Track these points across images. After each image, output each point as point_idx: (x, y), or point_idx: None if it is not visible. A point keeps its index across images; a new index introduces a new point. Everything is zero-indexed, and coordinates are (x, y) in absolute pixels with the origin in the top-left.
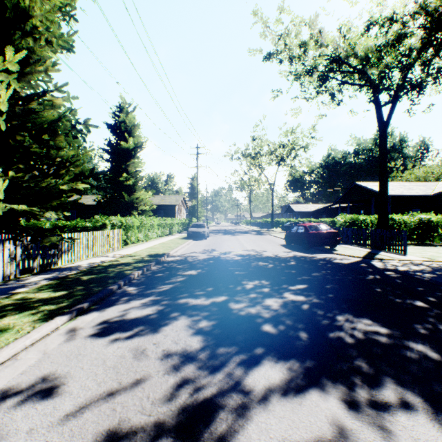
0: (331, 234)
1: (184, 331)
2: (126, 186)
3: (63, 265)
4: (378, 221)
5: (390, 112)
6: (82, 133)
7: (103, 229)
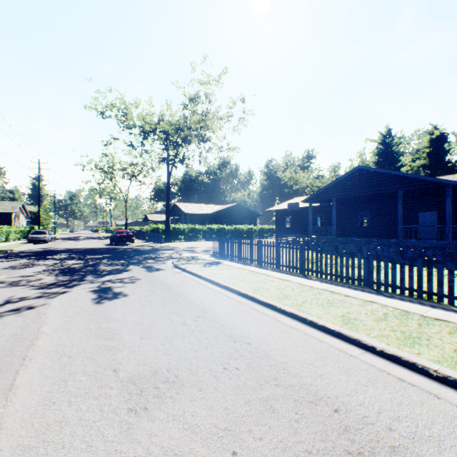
0: (129, 236)
1: (26, 260)
2: None
3: None
4: (165, 229)
5: (171, 170)
6: None
7: None
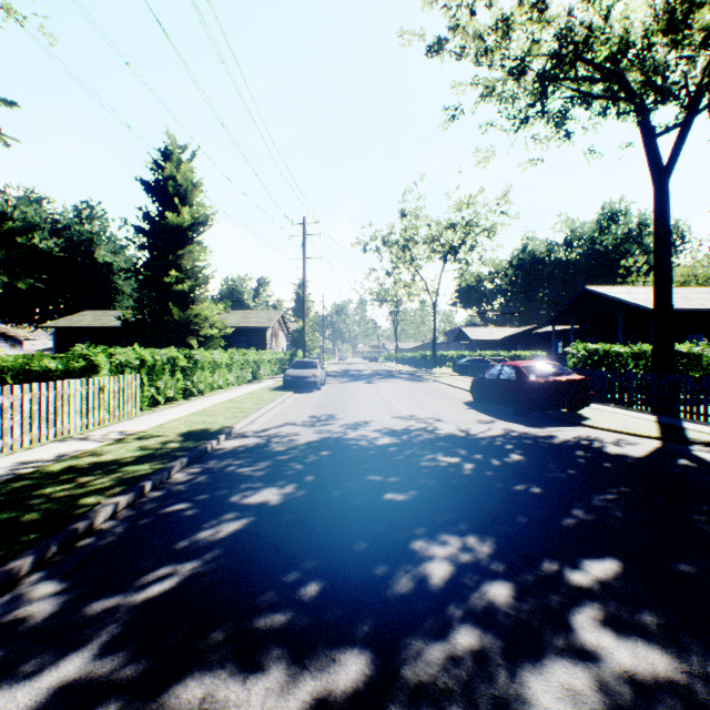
0: (574, 384)
1: None
2: (176, 292)
3: None
4: (654, 356)
5: (677, 145)
6: None
7: (87, 375)
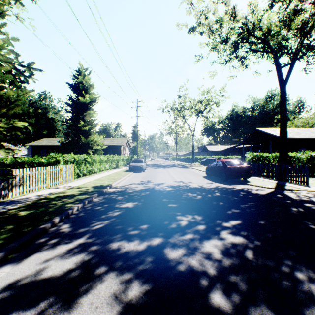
0: (245, 168)
1: (106, 308)
2: (83, 131)
3: (12, 198)
4: (280, 157)
5: (289, 72)
6: (25, 75)
7: (56, 164)
